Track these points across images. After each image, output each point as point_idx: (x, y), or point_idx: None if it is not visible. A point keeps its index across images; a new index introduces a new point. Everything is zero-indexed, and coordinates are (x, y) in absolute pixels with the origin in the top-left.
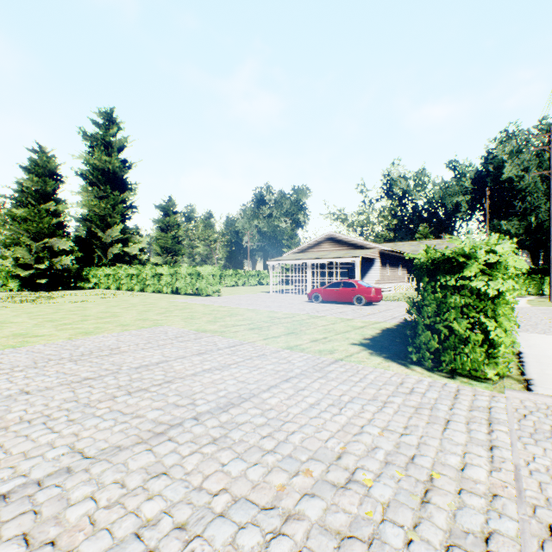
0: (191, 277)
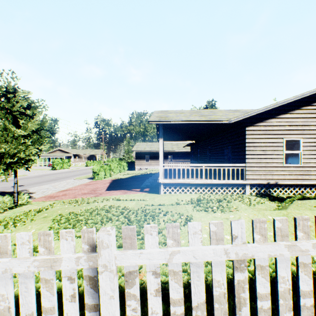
0: None
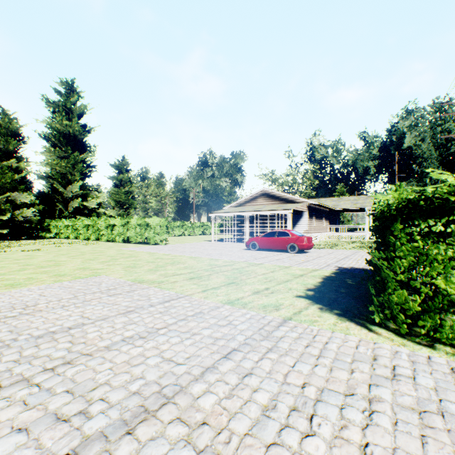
0: (141, 227)
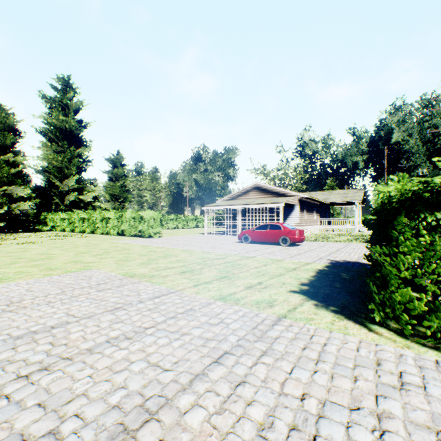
0: (135, 220)
